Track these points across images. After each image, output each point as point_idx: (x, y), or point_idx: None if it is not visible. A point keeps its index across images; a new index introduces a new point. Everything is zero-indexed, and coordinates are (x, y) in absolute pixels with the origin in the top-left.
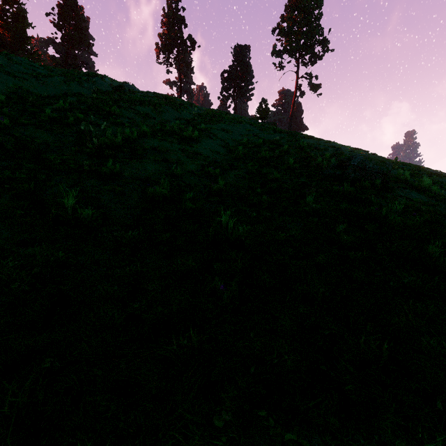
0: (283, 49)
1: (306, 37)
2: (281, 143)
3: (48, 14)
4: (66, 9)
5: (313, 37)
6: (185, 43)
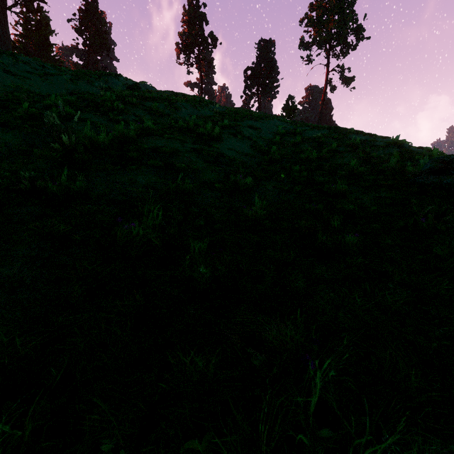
0: (312, 40)
1: (339, 25)
2: (324, 141)
3: (70, 20)
4: (87, 13)
5: (347, 25)
6: (206, 41)
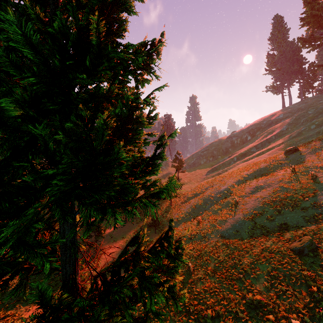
0: None
1: None
2: None
3: None
4: None
5: None
6: None
